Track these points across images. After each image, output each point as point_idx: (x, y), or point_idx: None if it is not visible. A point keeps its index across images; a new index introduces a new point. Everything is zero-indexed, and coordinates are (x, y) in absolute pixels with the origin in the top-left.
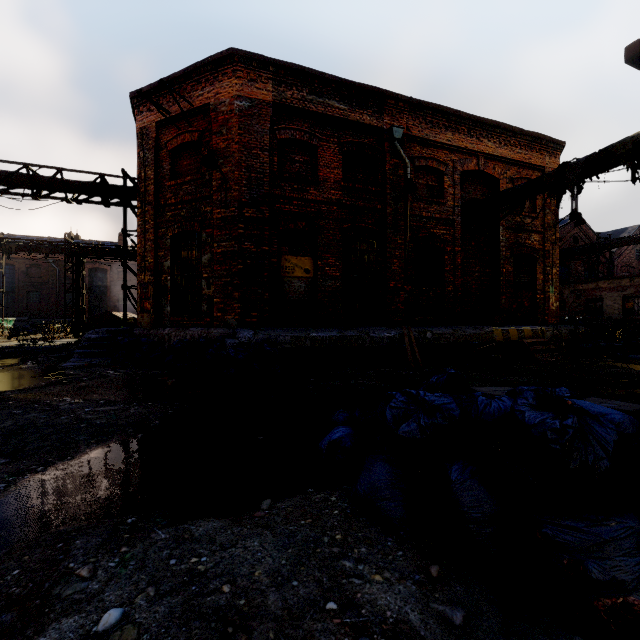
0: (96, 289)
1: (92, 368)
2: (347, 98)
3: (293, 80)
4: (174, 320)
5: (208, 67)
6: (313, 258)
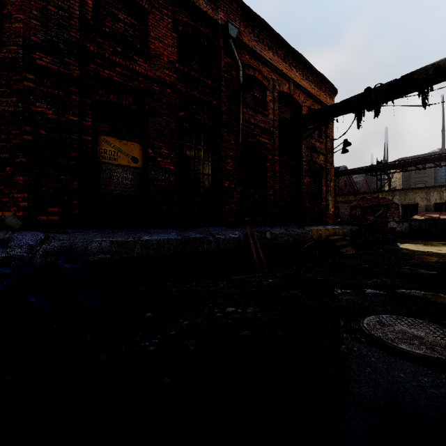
0: None
1: None
2: None
3: None
4: None
5: None
6: (142, 145)
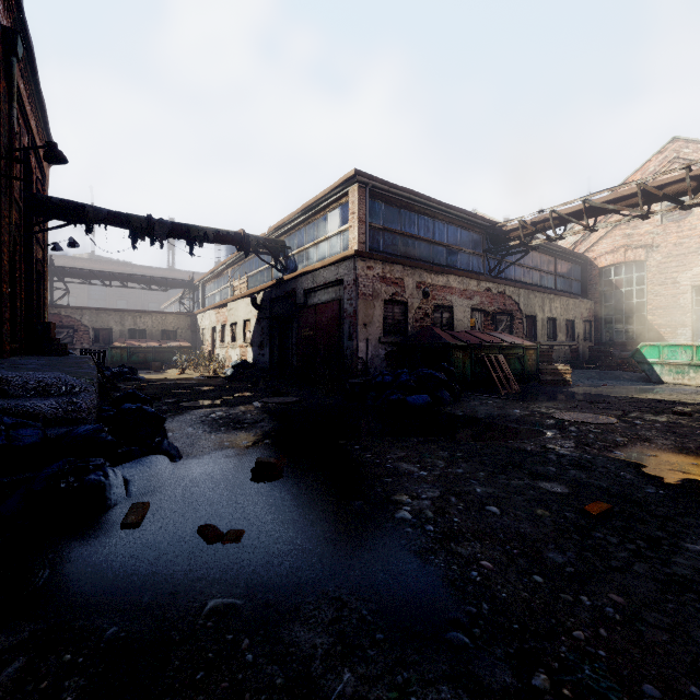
0: None
1: None
2: None
3: None
4: None
5: None
6: None
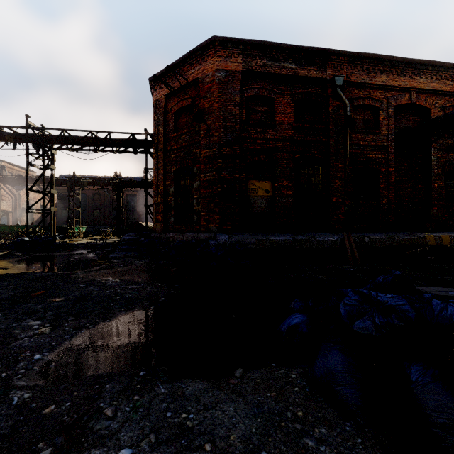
0: (130, 207)
1: (126, 258)
2: (297, 59)
3: (256, 52)
4: (176, 227)
5: (197, 52)
6: (271, 181)
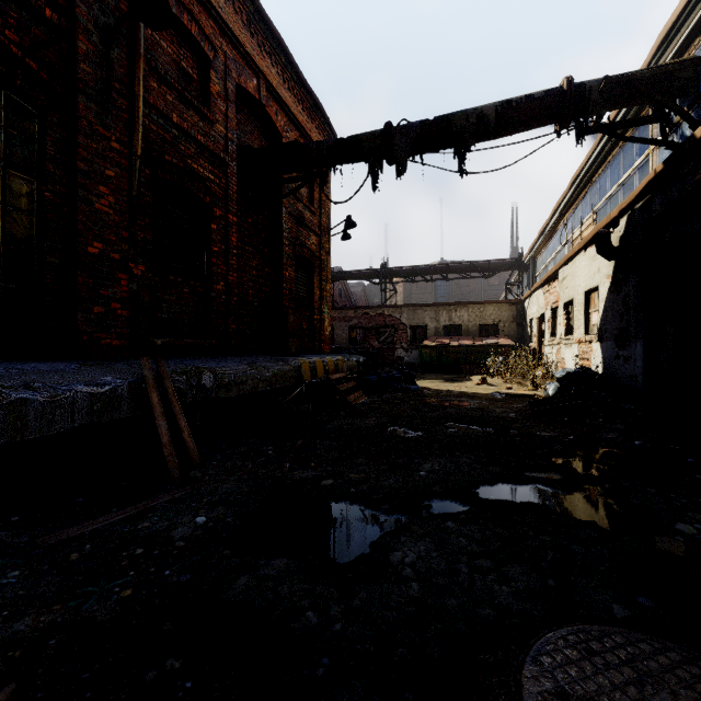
0: None
1: None
2: None
3: None
4: None
5: None
6: None
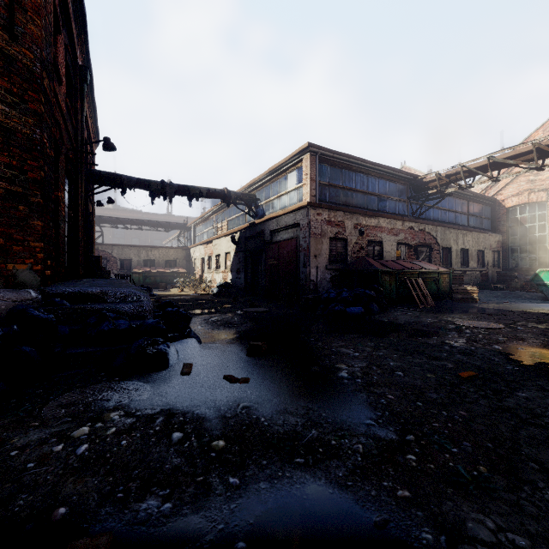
0: None
1: None
2: None
3: None
4: None
5: None
6: None
